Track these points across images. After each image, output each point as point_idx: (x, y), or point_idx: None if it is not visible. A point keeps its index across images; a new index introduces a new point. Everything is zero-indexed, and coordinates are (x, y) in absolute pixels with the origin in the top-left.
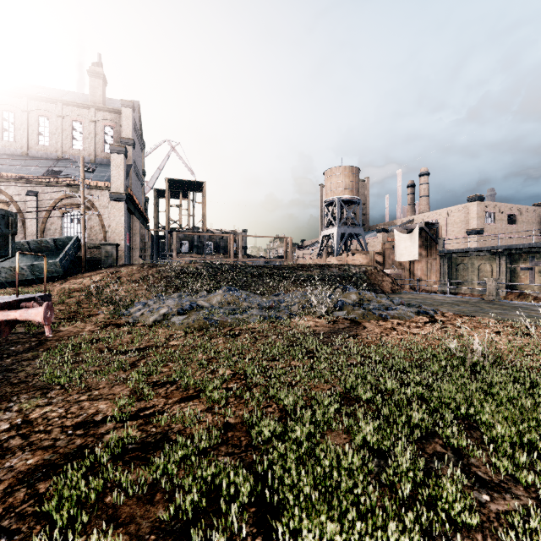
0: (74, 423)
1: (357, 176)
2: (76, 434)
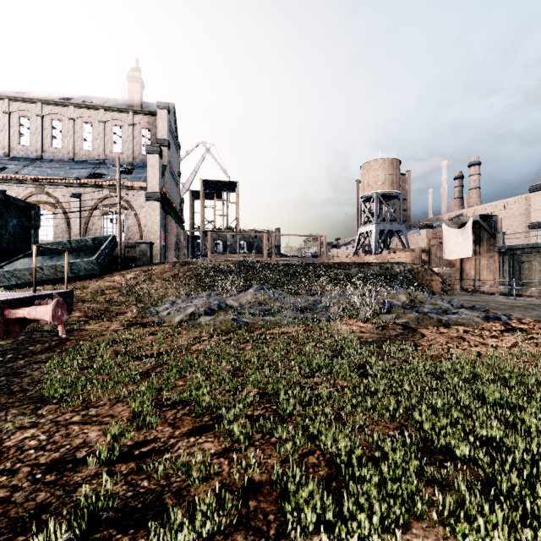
0: (49, 461)
1: (398, 168)
2: (44, 480)
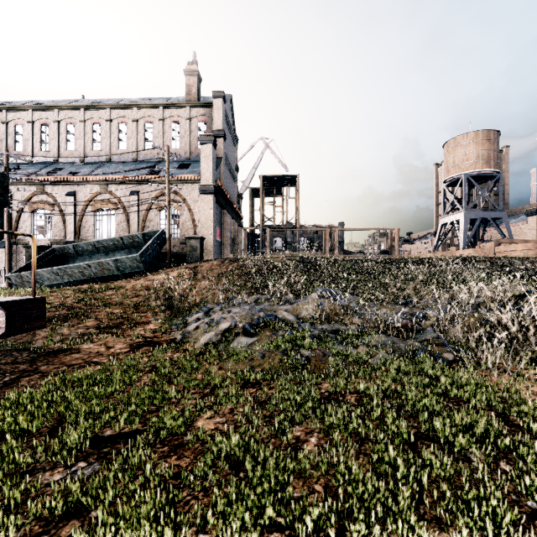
0: None
1: (496, 141)
2: None
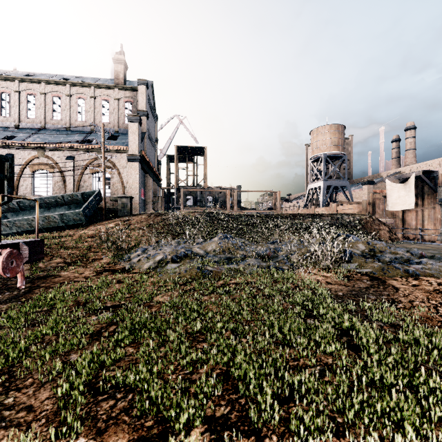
0: None
1: (343, 133)
2: None
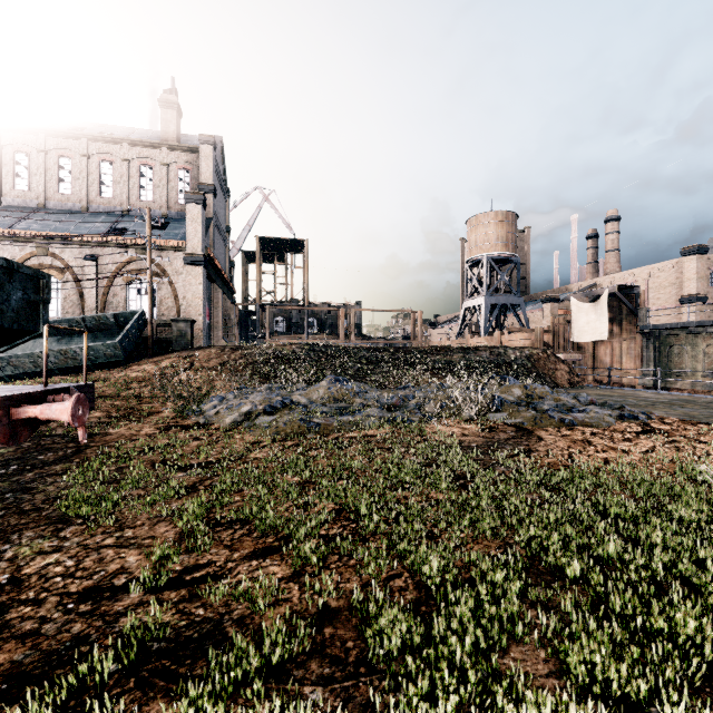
0: (82, 589)
1: (515, 224)
2: (78, 610)
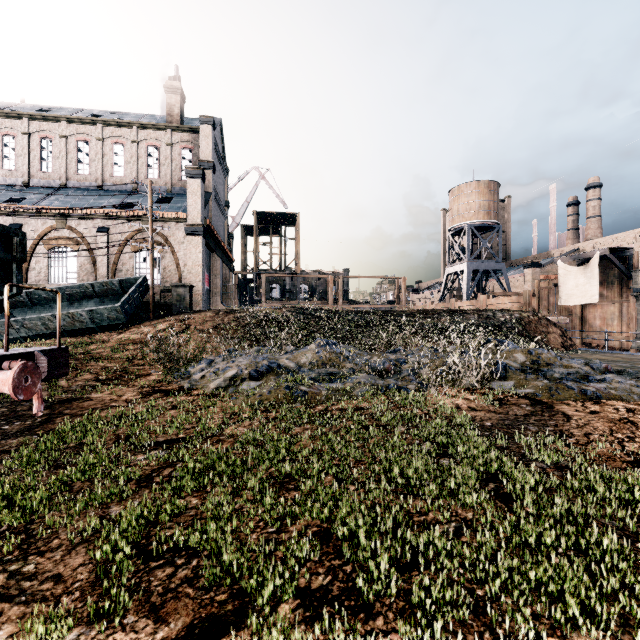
0: None
1: (496, 193)
2: None
